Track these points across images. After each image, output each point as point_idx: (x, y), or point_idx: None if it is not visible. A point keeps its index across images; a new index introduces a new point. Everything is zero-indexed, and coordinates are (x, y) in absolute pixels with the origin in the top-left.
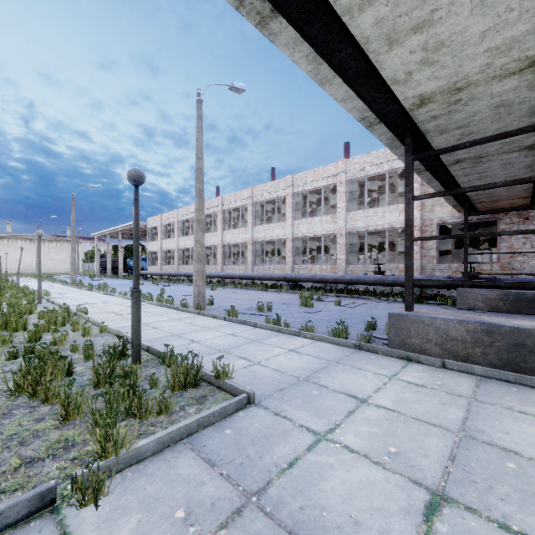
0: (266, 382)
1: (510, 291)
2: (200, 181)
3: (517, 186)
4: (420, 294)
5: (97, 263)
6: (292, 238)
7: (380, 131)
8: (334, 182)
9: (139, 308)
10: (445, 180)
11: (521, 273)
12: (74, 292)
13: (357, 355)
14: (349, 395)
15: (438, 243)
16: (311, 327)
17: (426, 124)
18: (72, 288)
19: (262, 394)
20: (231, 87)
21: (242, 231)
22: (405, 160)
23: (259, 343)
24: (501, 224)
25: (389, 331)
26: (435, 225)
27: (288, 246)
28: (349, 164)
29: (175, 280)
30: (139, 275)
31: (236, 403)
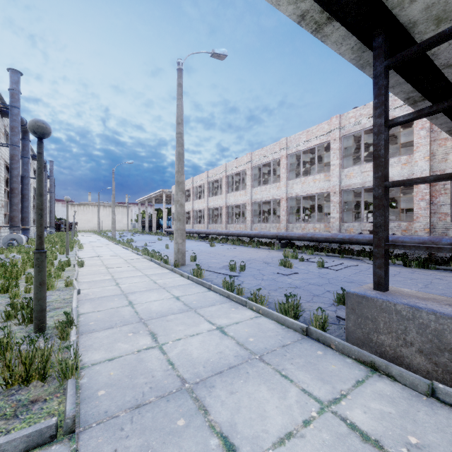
0: (135, 385)
1: None
2: (179, 145)
3: None
4: (427, 257)
5: (139, 223)
6: (286, 198)
7: (336, 37)
8: (328, 140)
9: (41, 271)
10: None
11: None
12: (104, 246)
13: (298, 347)
14: (225, 444)
15: None
16: (260, 296)
17: (408, 7)
18: (108, 242)
19: (104, 413)
20: (212, 54)
21: (243, 193)
22: (373, 71)
23: (192, 313)
24: None
25: (348, 317)
26: None
27: (283, 205)
28: (343, 119)
29: (188, 236)
30: (42, 235)
31: (28, 437)
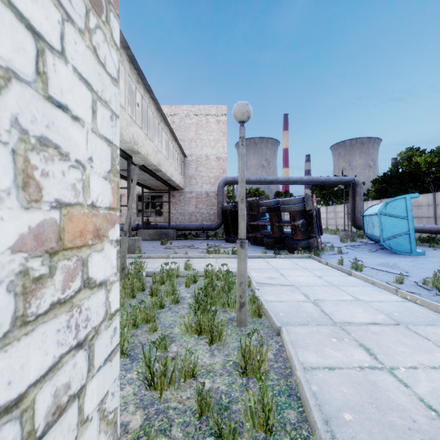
0: None
1: (158, 230)
2: None
3: (158, 182)
4: None
5: None
6: None
7: None
8: None
9: None
10: (120, 175)
11: (163, 222)
12: None
13: None
14: None
15: (137, 205)
16: None
17: None
18: None
19: None
20: None
21: None
22: None
23: None
24: (164, 197)
25: None
26: (136, 195)
27: None
28: None
29: None
30: None
31: None
